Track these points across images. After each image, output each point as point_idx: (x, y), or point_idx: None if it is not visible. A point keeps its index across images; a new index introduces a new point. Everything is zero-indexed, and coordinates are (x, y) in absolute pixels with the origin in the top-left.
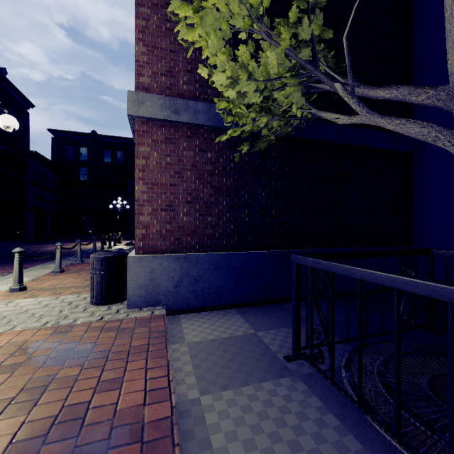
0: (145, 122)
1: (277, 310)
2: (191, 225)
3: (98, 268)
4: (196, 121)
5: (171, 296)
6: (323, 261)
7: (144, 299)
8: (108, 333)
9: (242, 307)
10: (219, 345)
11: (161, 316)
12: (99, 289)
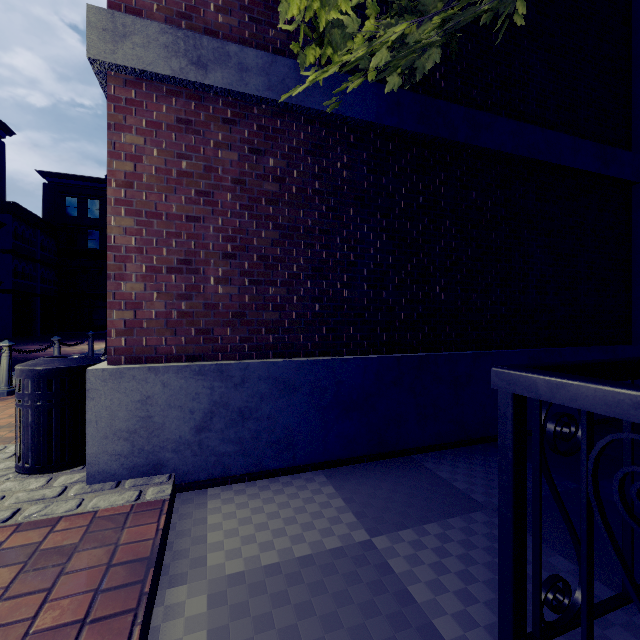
0: (131, 82)
1: (405, 472)
2: (232, 304)
3: (28, 394)
4: (242, 88)
5: (188, 453)
6: None
7: (127, 461)
8: None
9: (336, 466)
10: (287, 585)
11: (157, 504)
12: (31, 438)
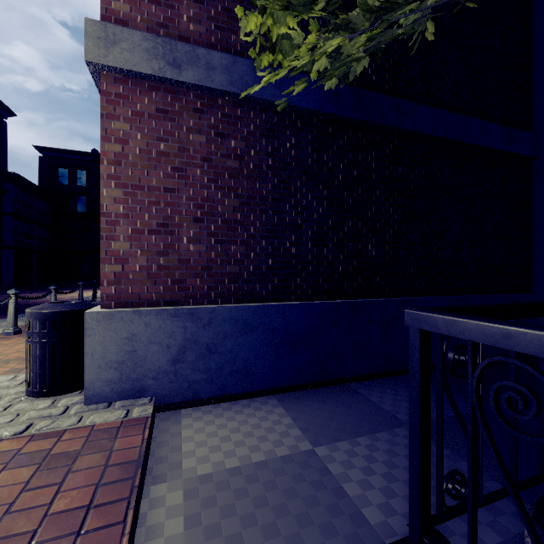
0: (119, 79)
1: (342, 397)
2: (201, 259)
3: (36, 332)
4: (209, 83)
5: (166, 380)
6: (533, 331)
7: (116, 387)
8: (19, 470)
9: (286, 392)
10: (246, 483)
11: (142, 420)
12: (39, 368)
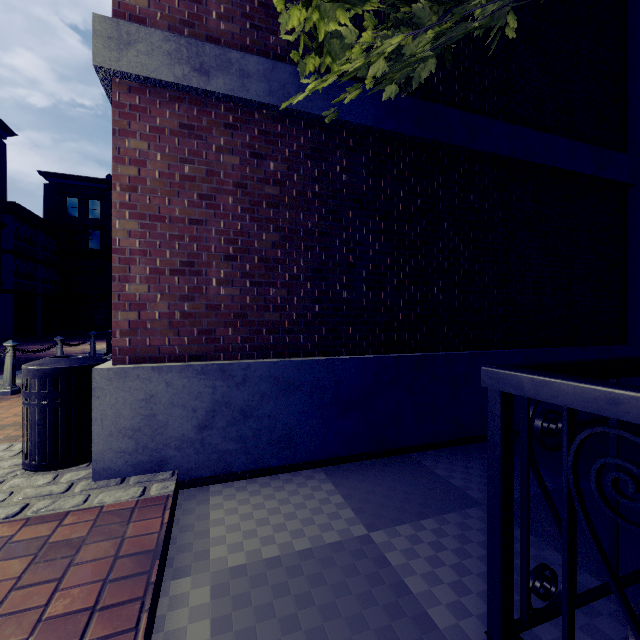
0: (135, 88)
1: (403, 470)
2: (234, 305)
3: (35, 393)
4: (243, 93)
5: (191, 450)
6: None
7: (131, 458)
8: (10, 562)
9: (336, 464)
10: (287, 577)
11: (161, 500)
12: (38, 436)
